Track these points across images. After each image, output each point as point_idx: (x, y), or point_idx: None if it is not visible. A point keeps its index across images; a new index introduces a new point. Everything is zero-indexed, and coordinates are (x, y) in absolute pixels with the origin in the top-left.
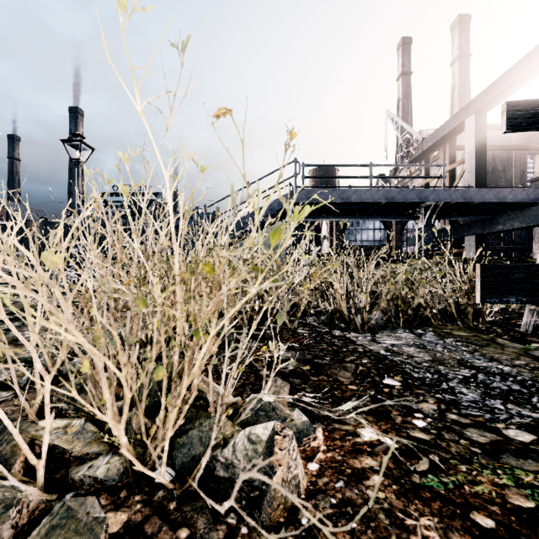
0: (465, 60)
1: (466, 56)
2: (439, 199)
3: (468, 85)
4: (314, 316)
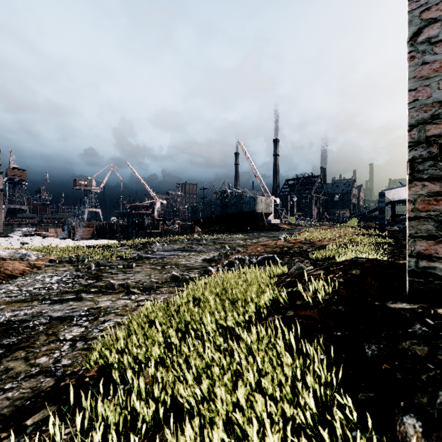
0: None
1: None
2: None
3: None
4: None
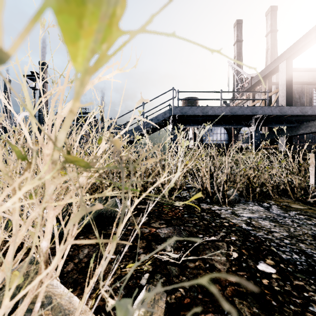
0: (274, 33)
1: (275, 31)
2: (264, 113)
3: (276, 48)
4: (186, 190)
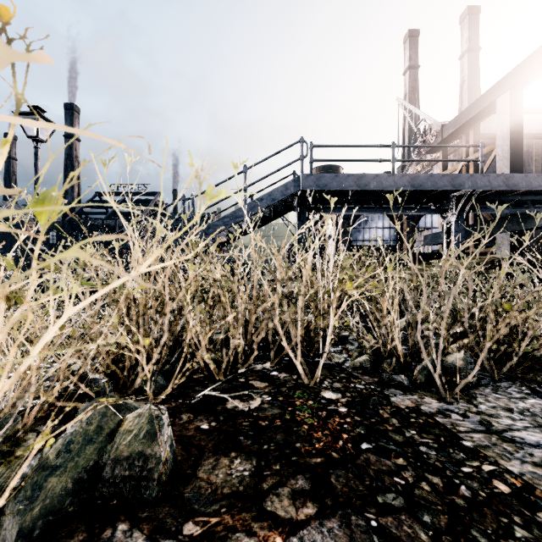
0: (474, 53)
1: (475, 49)
2: (476, 186)
3: (478, 79)
4: (339, 346)
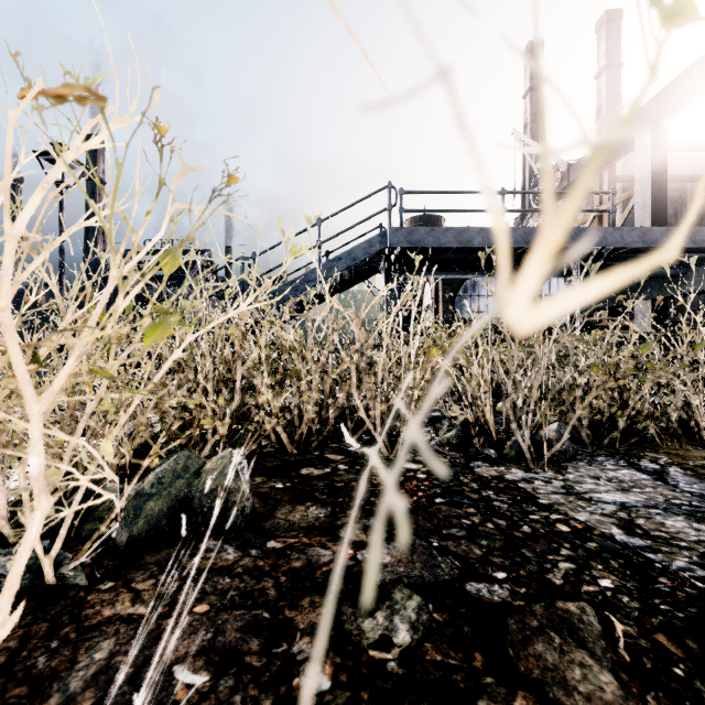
0: (615, 70)
1: (616, 66)
2: (606, 243)
3: (619, 104)
4: (427, 426)
